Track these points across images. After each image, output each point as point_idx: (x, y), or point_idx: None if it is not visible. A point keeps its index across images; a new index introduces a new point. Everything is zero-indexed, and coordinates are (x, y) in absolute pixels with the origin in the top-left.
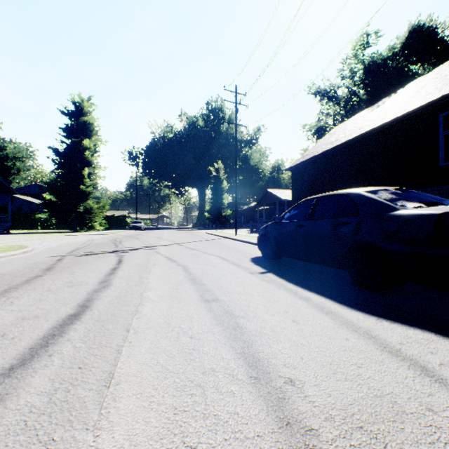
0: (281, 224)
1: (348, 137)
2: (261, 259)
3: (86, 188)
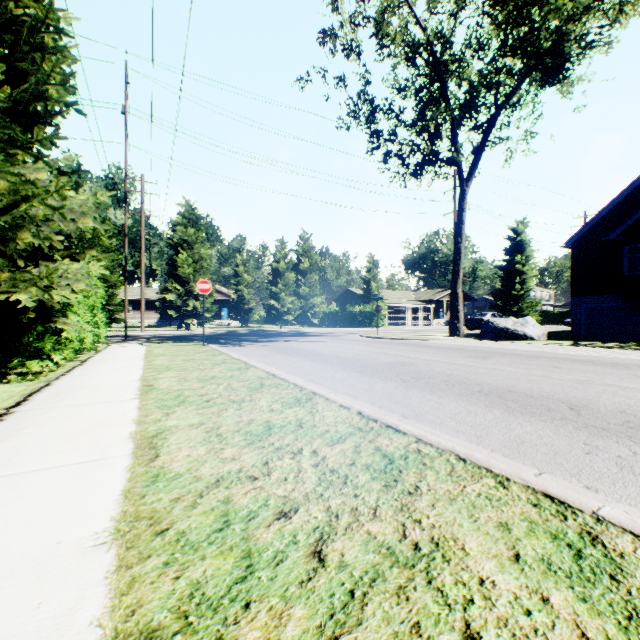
0: None
1: None
2: None
3: (518, 292)
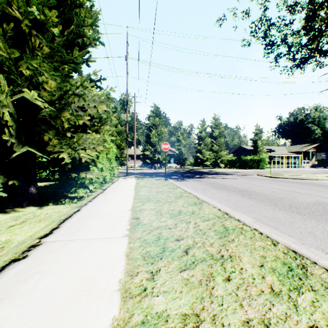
0: None
1: None
2: None
3: None
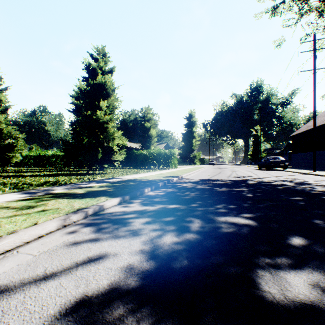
0: (260, 162)
1: (309, 127)
2: (257, 169)
3: (193, 147)
